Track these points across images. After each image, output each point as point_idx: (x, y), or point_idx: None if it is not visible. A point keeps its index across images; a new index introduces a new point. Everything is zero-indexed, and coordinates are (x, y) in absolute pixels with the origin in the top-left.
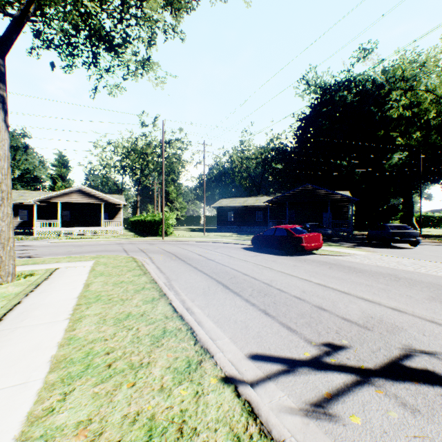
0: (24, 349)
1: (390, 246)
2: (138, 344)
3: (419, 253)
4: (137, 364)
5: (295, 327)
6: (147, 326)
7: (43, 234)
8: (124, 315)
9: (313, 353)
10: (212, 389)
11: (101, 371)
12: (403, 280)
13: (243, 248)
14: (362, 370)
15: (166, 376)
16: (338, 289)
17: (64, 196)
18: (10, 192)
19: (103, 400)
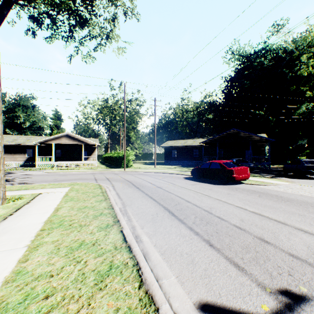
0: None
1: (304, 177)
2: (81, 284)
3: None
4: None
5: (242, 264)
6: (95, 258)
7: (42, 166)
8: (77, 244)
9: (272, 306)
10: None
11: None
12: None
13: (184, 177)
14: None
15: None
16: (274, 218)
17: (56, 139)
18: (1, 134)
19: None
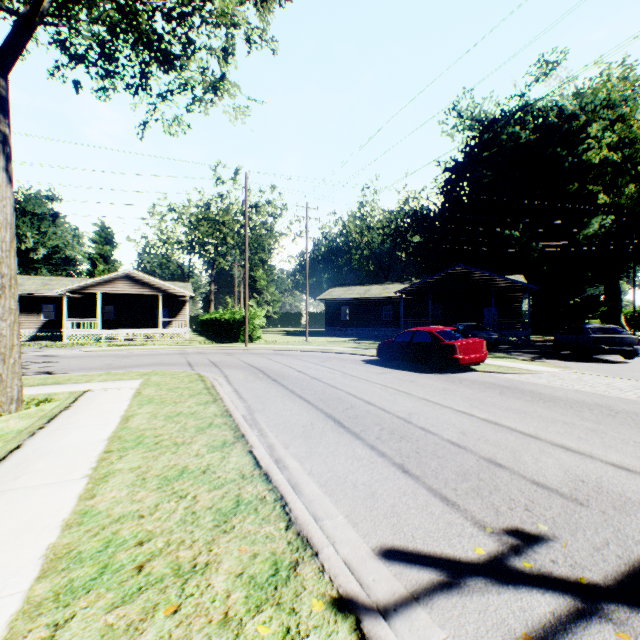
0: (7, 531)
1: (591, 359)
2: (193, 526)
3: (639, 369)
4: (186, 567)
5: (454, 496)
6: (210, 492)
7: (76, 339)
8: (176, 472)
9: (491, 548)
10: (315, 625)
11: (124, 578)
12: (623, 414)
13: (364, 360)
14: (584, 587)
15: (235, 592)
16: (519, 429)
17: (106, 284)
18: (15, 277)
19: None
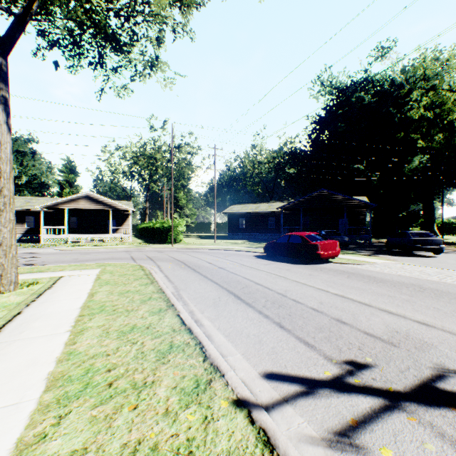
0: (20, 364)
1: (411, 255)
2: (142, 360)
3: (443, 261)
4: (140, 384)
5: (313, 342)
6: (153, 340)
7: (50, 241)
8: (129, 328)
9: (335, 372)
10: (222, 414)
11: (100, 390)
12: (428, 290)
13: (255, 256)
14: (391, 393)
15: (172, 397)
16: (358, 300)
17: (71, 202)
18: (13, 197)
19: (102, 425)
